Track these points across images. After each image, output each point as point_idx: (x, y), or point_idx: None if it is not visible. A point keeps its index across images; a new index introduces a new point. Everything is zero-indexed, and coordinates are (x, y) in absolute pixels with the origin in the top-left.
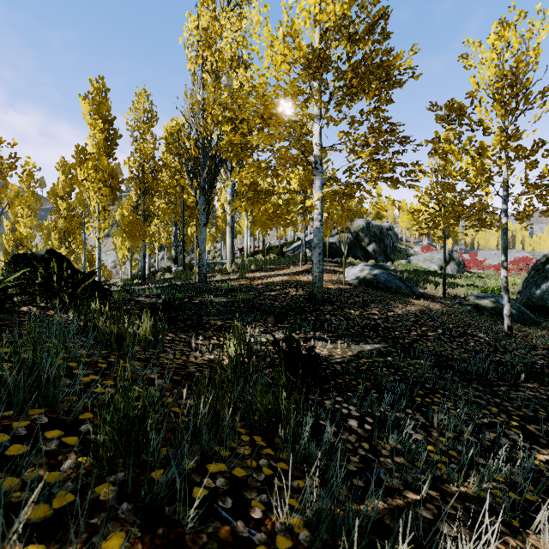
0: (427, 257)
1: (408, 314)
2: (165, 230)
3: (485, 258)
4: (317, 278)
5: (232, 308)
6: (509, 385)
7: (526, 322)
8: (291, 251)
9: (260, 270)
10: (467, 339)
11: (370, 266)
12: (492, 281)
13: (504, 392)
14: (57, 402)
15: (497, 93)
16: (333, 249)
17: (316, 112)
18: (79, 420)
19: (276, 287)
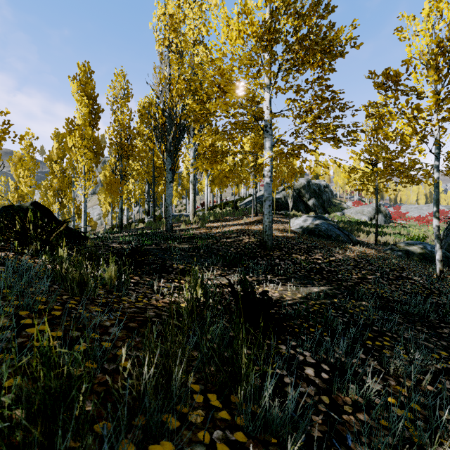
0: (359, 210)
1: (348, 259)
2: (139, 188)
3: (407, 211)
4: (267, 227)
5: (193, 253)
6: None
7: None
8: (243, 205)
9: (218, 221)
10: (403, 282)
11: (312, 217)
12: (416, 230)
13: (448, 334)
14: None
15: (432, 59)
16: (279, 203)
17: (266, 82)
18: (4, 387)
19: (231, 235)
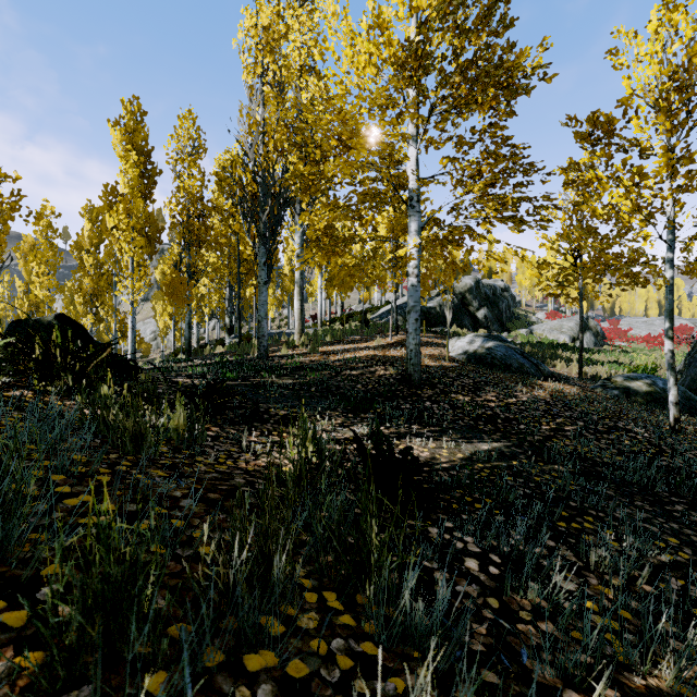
0: (555, 326)
1: (536, 401)
2: (216, 291)
3: (631, 327)
4: (413, 352)
5: (300, 392)
6: (688, 503)
7: (694, 411)
8: (377, 318)
9: (337, 343)
10: (619, 435)
11: (482, 337)
12: (643, 357)
13: (682, 513)
14: (12, 546)
15: (661, 99)
16: (432, 315)
17: (411, 132)
18: (43, 576)
19: (359, 365)
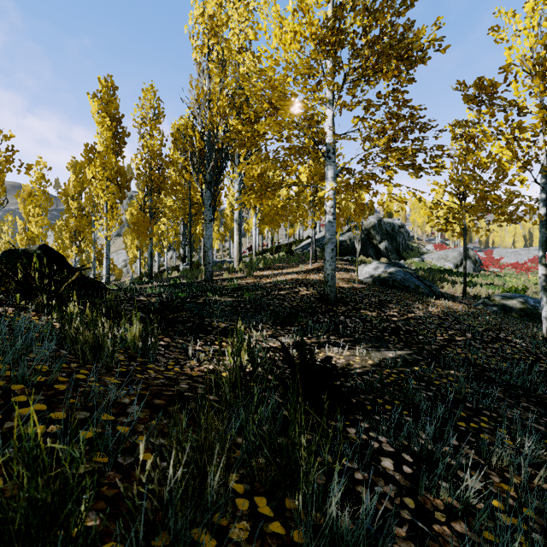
0: (441, 255)
1: (431, 316)
2: (172, 228)
3: (502, 256)
4: (330, 276)
5: (238, 308)
6: None
7: None
8: (300, 249)
9: (268, 268)
10: (501, 345)
11: (384, 264)
12: (513, 280)
13: None
14: None
15: (538, 65)
16: (343, 247)
17: (328, 97)
18: None
19: (285, 286)
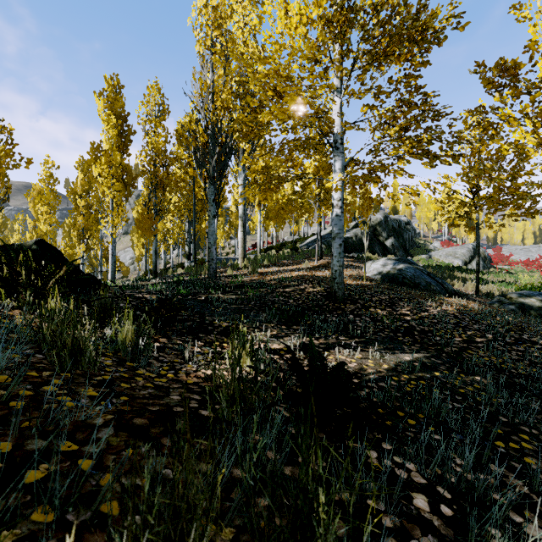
0: (450, 252)
1: (446, 314)
2: (177, 225)
3: (511, 253)
4: (338, 272)
5: (241, 306)
6: None
7: None
8: (305, 247)
9: (273, 265)
10: (526, 347)
11: (393, 260)
12: (527, 278)
13: None
14: None
15: None
16: (349, 243)
17: (336, 85)
18: None
19: (290, 283)
